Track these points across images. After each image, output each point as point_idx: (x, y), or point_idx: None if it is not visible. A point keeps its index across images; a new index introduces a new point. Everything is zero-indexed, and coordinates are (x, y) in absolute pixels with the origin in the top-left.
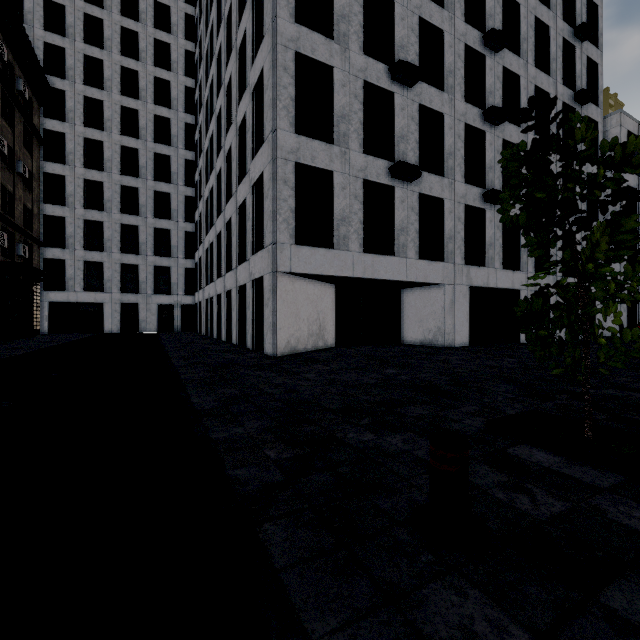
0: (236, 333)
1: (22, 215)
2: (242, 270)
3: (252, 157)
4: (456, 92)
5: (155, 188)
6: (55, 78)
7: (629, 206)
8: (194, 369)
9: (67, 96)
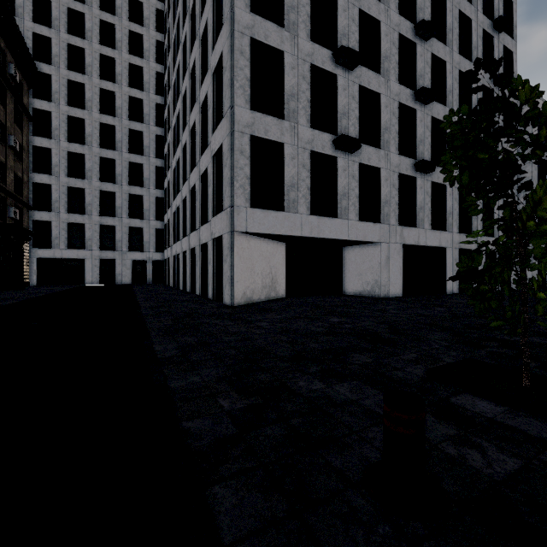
0: (199, 285)
1: (13, 182)
2: (204, 230)
3: (213, 131)
4: (391, 75)
5: (130, 159)
6: (43, 64)
7: None
8: (160, 318)
9: (53, 79)
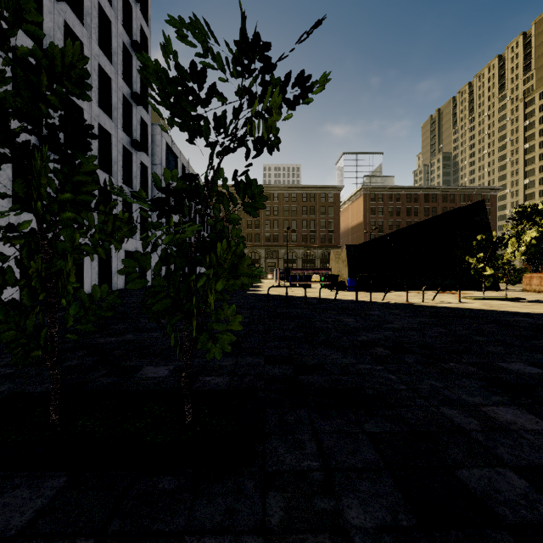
0: None
1: None
2: None
3: None
4: None
5: None
6: None
7: (86, 142)
8: None
9: None
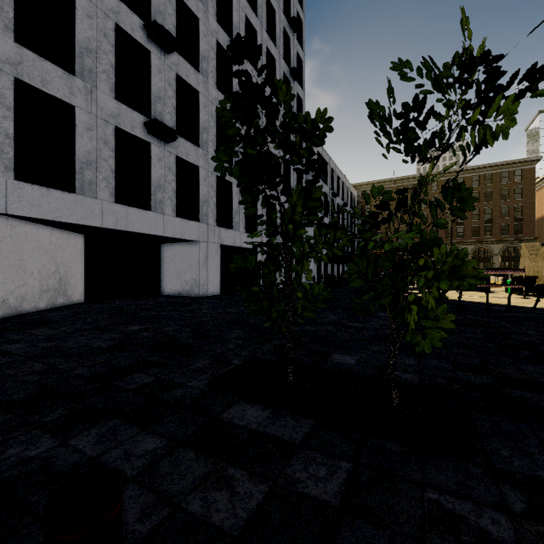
0: None
1: None
2: None
3: None
4: (210, 77)
5: None
6: None
7: (317, 177)
8: None
9: None
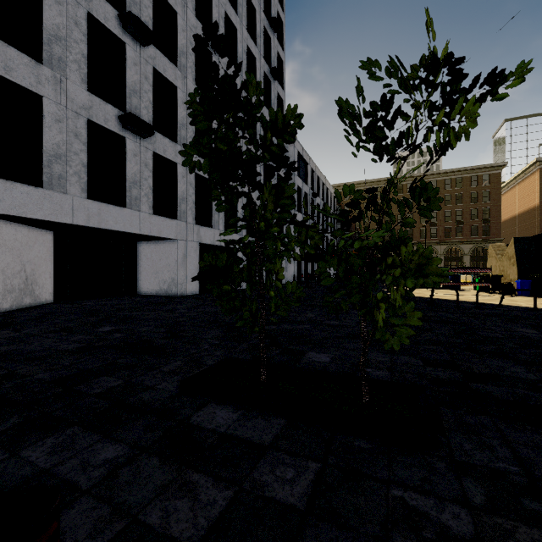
0: None
1: None
2: None
3: None
4: (188, 73)
5: None
6: None
7: (289, 174)
8: None
9: None
